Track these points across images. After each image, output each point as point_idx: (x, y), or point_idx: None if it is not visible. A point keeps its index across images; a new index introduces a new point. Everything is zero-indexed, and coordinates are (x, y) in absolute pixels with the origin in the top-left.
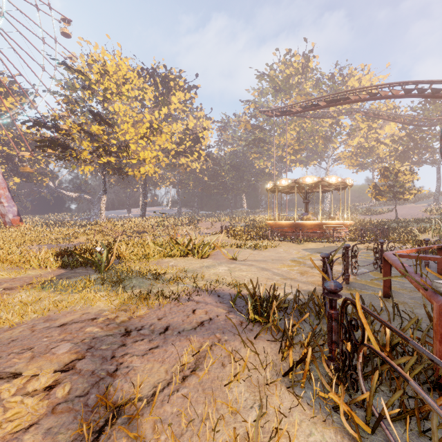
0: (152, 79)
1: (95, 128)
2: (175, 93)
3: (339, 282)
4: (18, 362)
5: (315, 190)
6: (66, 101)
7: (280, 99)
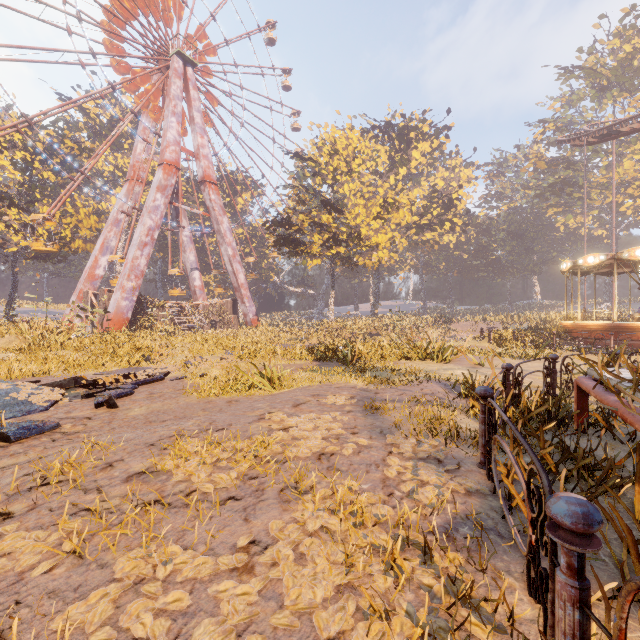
0: (387, 136)
1: (325, 218)
2: (417, 146)
3: None
4: (327, 393)
5: None
6: (296, 192)
7: (609, 101)
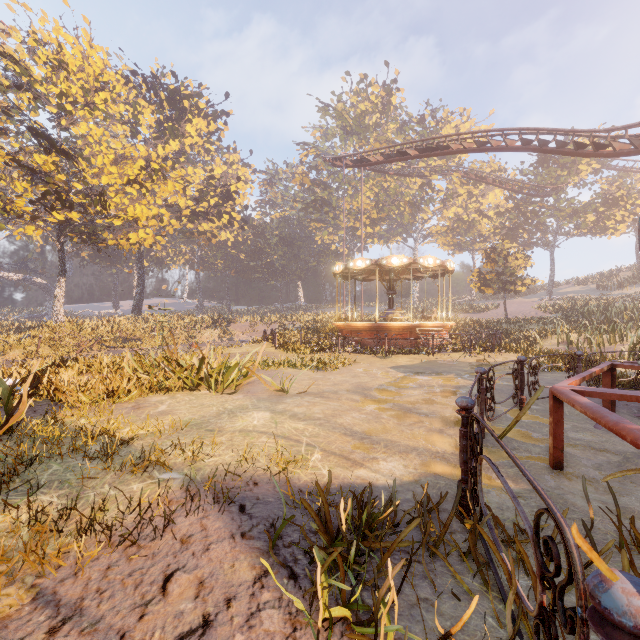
0: (153, 93)
1: (41, 160)
2: (192, 119)
3: None
4: None
5: (403, 276)
6: None
7: (351, 145)
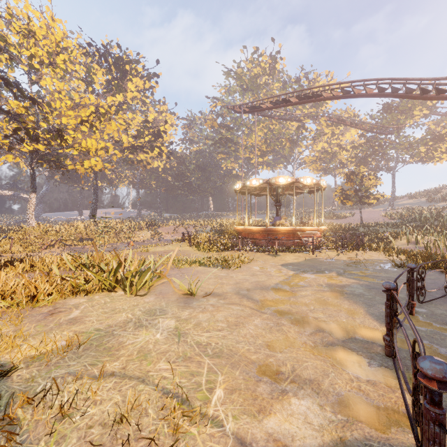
0: (104, 59)
1: (13, 104)
2: (132, 79)
3: (373, 349)
4: None
5: (287, 192)
6: None
7: (247, 98)
